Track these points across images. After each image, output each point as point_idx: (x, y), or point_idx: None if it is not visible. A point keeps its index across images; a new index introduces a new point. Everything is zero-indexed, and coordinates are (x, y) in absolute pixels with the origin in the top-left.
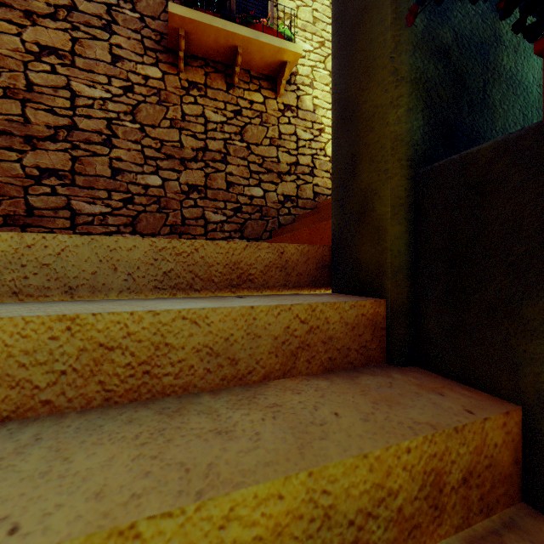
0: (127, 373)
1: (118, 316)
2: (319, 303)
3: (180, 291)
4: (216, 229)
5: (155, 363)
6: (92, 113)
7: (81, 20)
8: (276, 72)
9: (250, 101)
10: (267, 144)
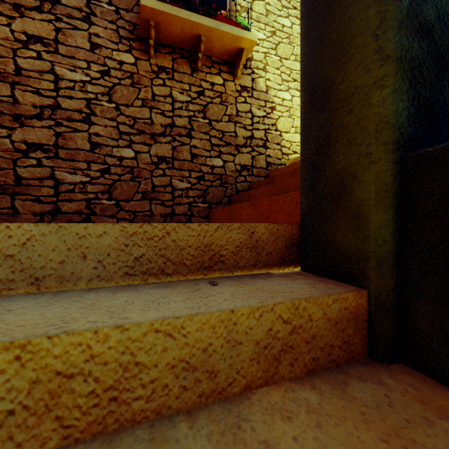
0: (90, 403)
1: (79, 337)
2: (302, 300)
3: (152, 276)
4: (182, 195)
5: (124, 387)
6: (73, 94)
7: (63, 12)
8: (234, 58)
9: (211, 83)
10: (226, 121)
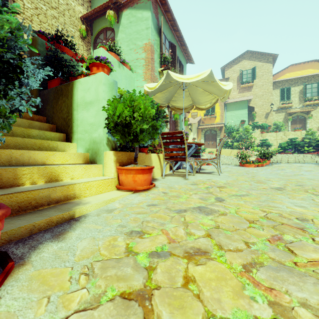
0: None
1: None
2: None
3: None
4: None
5: None
6: None
7: None
8: None
9: None
10: None
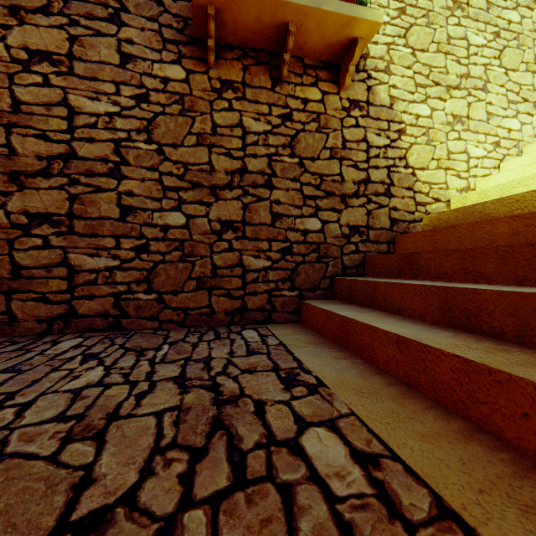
0: None
1: None
2: None
3: None
4: (257, 278)
5: None
6: (95, 134)
7: (81, 12)
8: (340, 56)
9: (303, 100)
10: (326, 158)
